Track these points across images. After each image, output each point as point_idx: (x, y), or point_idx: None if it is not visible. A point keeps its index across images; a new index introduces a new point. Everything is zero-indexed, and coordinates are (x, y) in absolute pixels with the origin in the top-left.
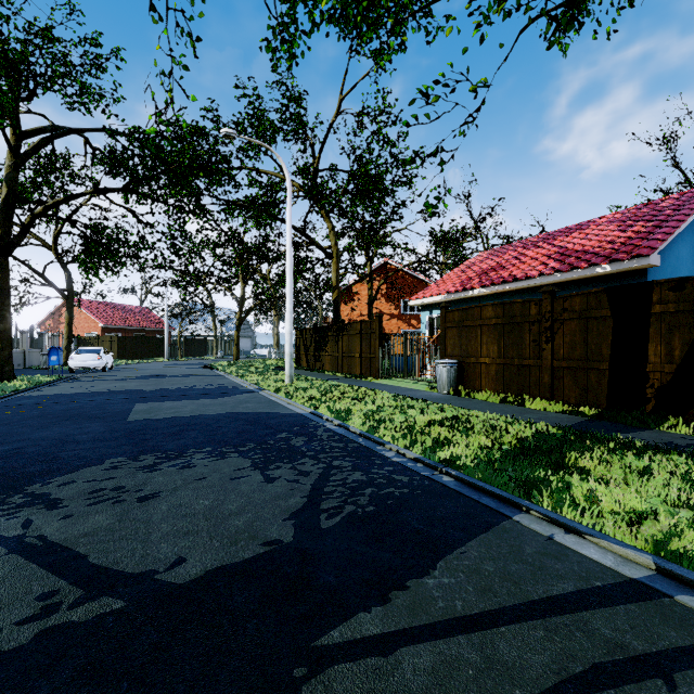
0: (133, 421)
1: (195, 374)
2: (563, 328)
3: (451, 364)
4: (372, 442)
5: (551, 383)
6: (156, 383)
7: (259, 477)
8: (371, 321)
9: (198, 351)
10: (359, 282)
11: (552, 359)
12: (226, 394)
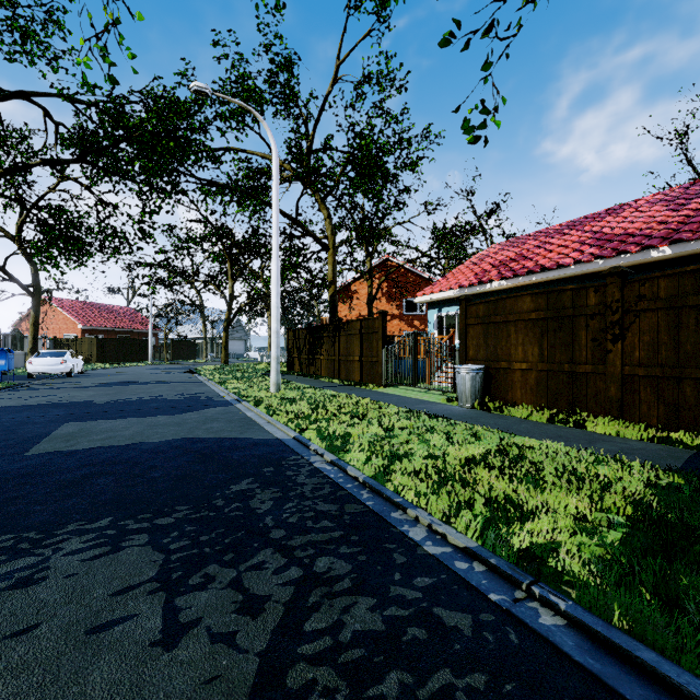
0: (32, 455)
1: (171, 380)
2: (639, 322)
3: (476, 371)
4: (384, 501)
5: (621, 397)
6: (117, 392)
7: (154, 622)
8: (373, 319)
9: (187, 354)
10: (358, 280)
11: (622, 364)
12: (192, 407)
